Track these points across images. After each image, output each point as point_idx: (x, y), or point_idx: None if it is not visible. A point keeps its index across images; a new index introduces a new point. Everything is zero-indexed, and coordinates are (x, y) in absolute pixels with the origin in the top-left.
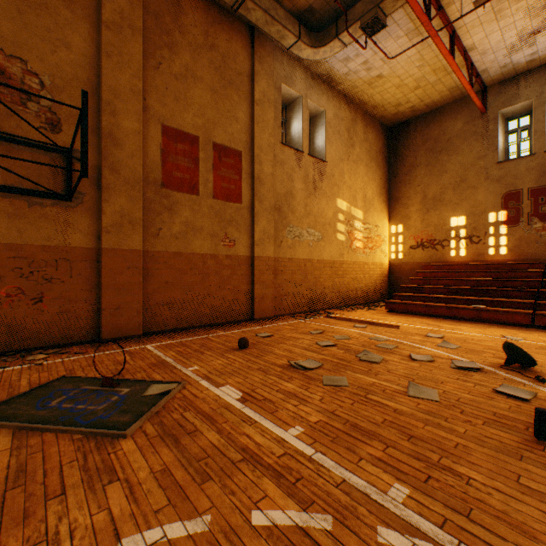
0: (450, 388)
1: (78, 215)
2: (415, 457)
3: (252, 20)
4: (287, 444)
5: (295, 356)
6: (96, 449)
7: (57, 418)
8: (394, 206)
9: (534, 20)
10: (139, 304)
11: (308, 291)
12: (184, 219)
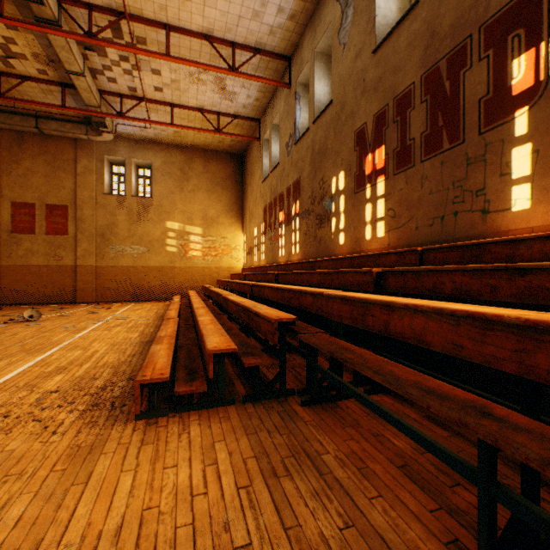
0: None
1: None
2: None
3: (56, 135)
4: None
5: None
6: None
7: None
8: (244, 219)
9: (209, 85)
10: None
11: (132, 287)
12: (27, 248)
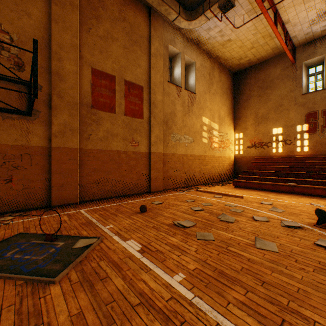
0: (283, 242)
1: (35, 125)
2: (269, 301)
3: (149, 2)
4: (173, 289)
5: (177, 217)
6: (31, 293)
7: (8, 267)
8: (237, 121)
9: None
10: (76, 183)
11: (184, 174)
12: (106, 128)
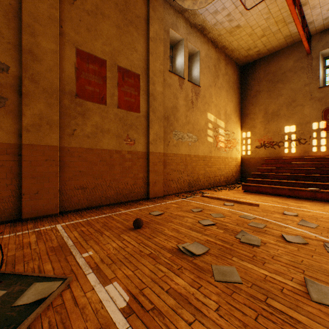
0: None
1: (0, 116)
2: None
3: None
4: None
5: (182, 237)
6: None
7: None
8: (244, 119)
9: None
10: (56, 189)
11: (188, 177)
12: (95, 123)
